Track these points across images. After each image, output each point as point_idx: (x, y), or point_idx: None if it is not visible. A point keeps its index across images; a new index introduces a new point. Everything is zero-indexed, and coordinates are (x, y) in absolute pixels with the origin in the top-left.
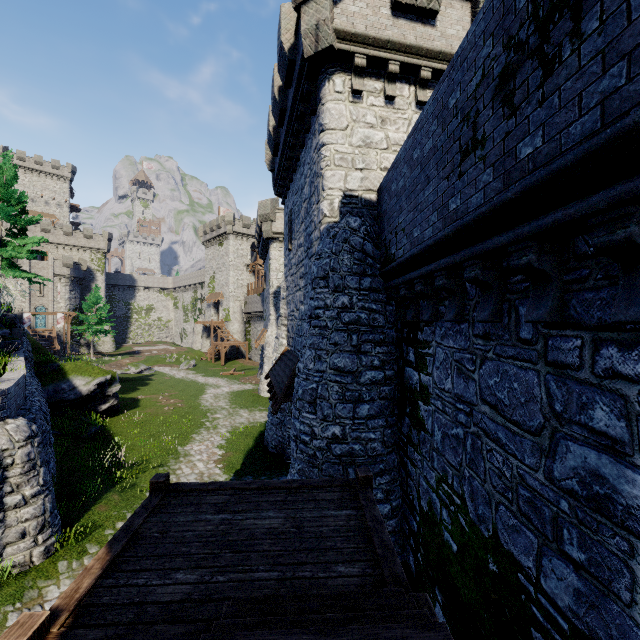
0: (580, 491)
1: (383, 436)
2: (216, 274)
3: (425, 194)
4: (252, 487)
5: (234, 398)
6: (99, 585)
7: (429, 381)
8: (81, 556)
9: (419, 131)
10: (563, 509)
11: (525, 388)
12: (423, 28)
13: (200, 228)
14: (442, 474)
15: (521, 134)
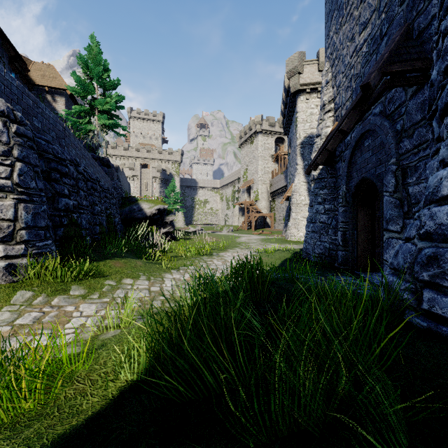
0: None
1: None
2: (248, 166)
3: None
4: None
5: (264, 240)
6: None
7: None
8: (55, 294)
9: None
10: None
11: None
12: None
13: (237, 135)
14: None
15: None
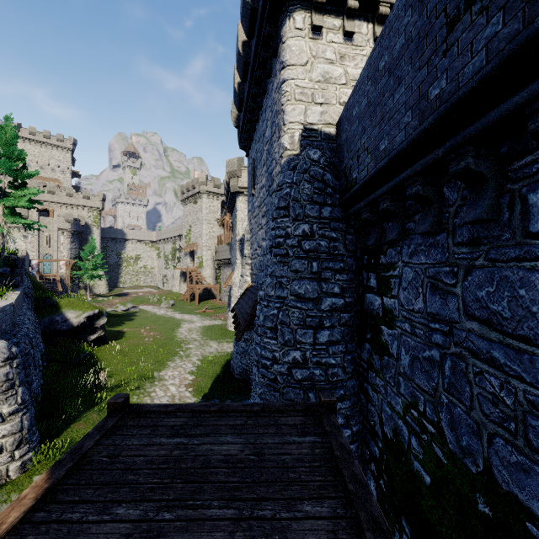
0: None
1: (343, 362)
2: (191, 227)
3: (395, 98)
4: (211, 410)
5: (205, 331)
6: (28, 519)
7: (394, 304)
8: None
9: (387, 35)
10: None
11: (538, 293)
12: None
13: (178, 189)
14: (411, 400)
15: None
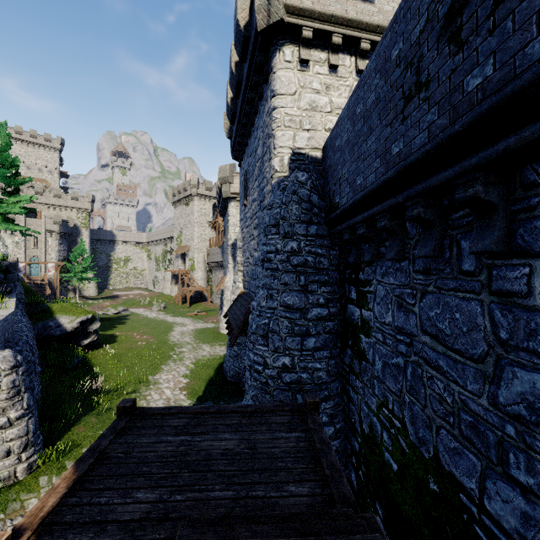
0: (528, 416)
1: (328, 366)
2: (183, 230)
3: (368, 144)
4: (210, 411)
5: (198, 335)
6: (63, 504)
7: (370, 316)
8: (60, 472)
9: (362, 87)
10: (509, 434)
11: (467, 318)
12: (363, 4)
13: (169, 191)
14: (383, 400)
15: (469, 67)
